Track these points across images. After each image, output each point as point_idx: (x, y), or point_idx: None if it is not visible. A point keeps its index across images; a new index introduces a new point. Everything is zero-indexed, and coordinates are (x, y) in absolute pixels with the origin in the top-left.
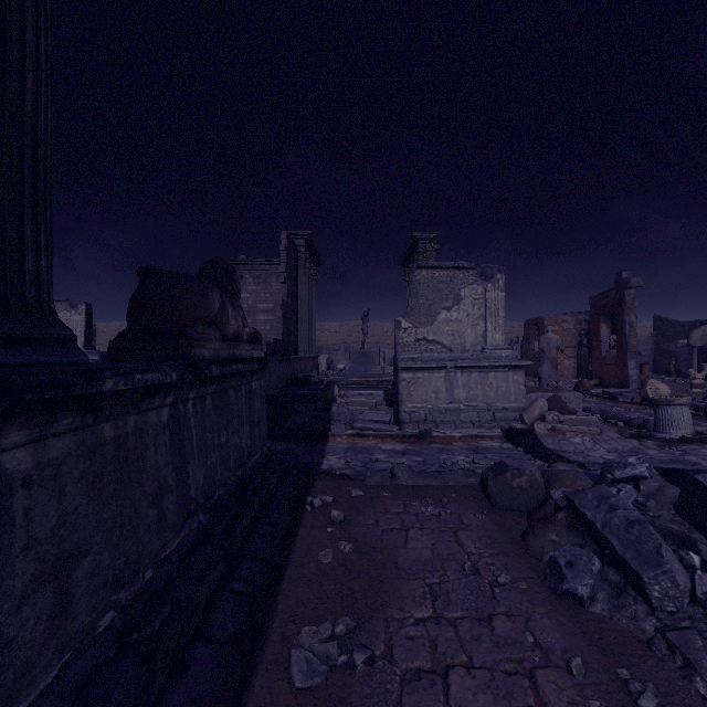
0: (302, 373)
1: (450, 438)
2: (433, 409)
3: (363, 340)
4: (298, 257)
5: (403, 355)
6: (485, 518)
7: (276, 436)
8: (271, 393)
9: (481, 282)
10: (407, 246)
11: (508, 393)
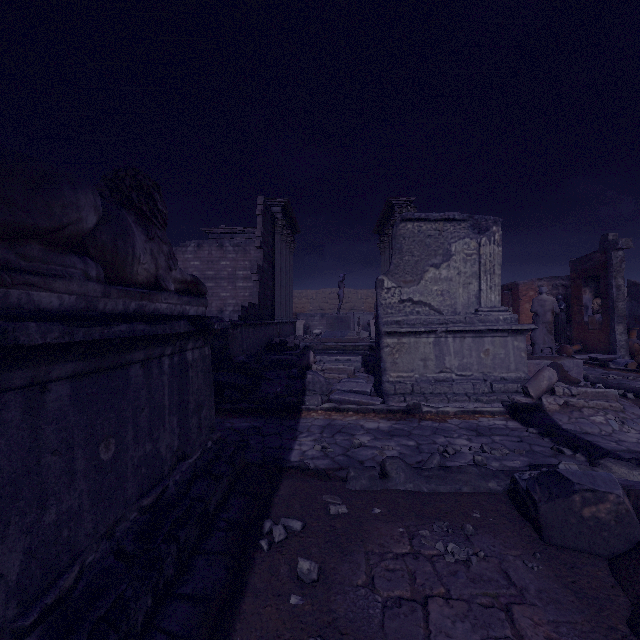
0: (278, 338)
1: (443, 413)
2: (421, 379)
3: (339, 305)
4: (275, 224)
5: (386, 317)
6: (544, 571)
7: (243, 410)
8: (240, 360)
9: (474, 235)
10: (382, 213)
11: (507, 361)
